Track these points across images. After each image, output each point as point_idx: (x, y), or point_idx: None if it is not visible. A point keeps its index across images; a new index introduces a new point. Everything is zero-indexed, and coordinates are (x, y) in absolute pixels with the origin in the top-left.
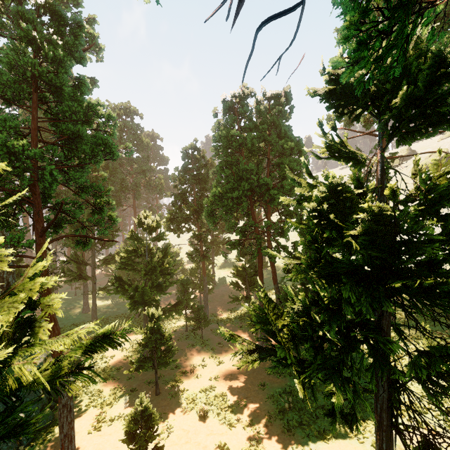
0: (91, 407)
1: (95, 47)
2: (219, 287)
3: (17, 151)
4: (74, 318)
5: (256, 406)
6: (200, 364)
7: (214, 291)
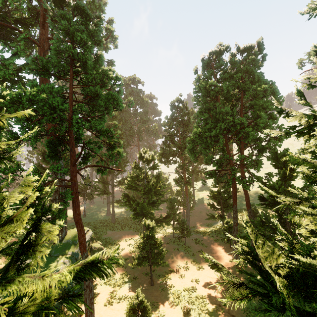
0: (107, 285)
1: (112, 38)
2: (197, 205)
3: (55, 106)
4: (102, 218)
5: (233, 316)
6: (184, 266)
7: (194, 208)
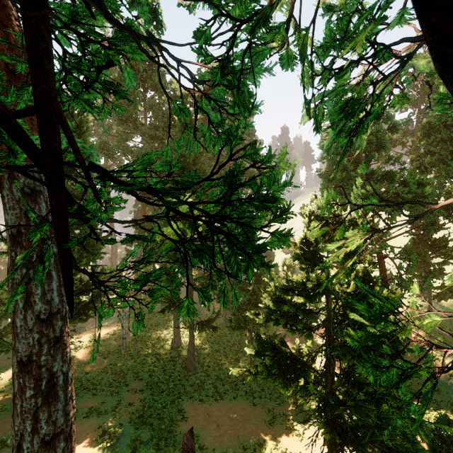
0: None
1: None
2: None
3: None
4: (164, 355)
5: None
6: None
7: None
